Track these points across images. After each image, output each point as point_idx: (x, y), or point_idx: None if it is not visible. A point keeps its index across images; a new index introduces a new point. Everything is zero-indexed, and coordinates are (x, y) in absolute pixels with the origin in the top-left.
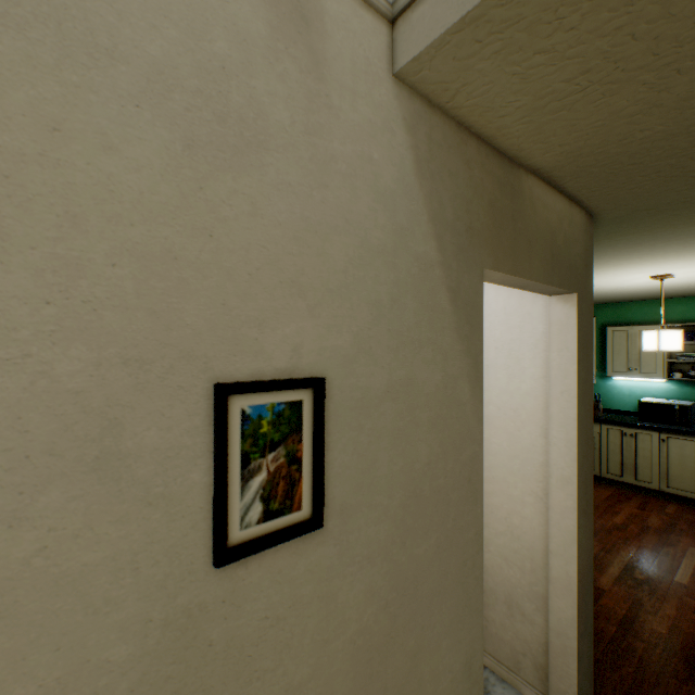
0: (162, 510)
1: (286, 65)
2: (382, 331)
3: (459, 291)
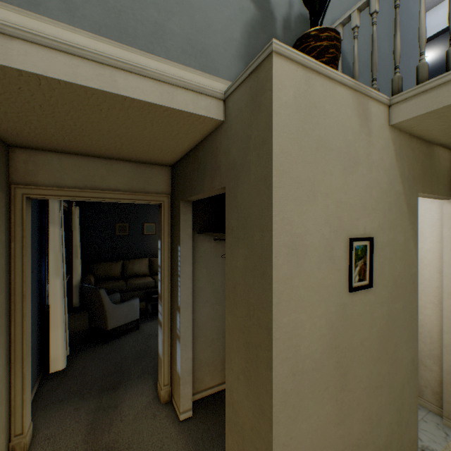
0: (339, 273)
1: (362, 136)
2: (385, 221)
3: (409, 203)
